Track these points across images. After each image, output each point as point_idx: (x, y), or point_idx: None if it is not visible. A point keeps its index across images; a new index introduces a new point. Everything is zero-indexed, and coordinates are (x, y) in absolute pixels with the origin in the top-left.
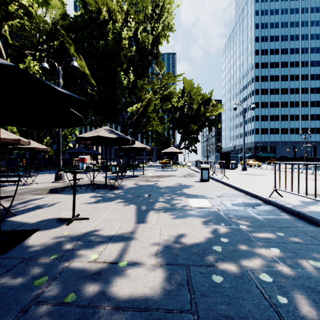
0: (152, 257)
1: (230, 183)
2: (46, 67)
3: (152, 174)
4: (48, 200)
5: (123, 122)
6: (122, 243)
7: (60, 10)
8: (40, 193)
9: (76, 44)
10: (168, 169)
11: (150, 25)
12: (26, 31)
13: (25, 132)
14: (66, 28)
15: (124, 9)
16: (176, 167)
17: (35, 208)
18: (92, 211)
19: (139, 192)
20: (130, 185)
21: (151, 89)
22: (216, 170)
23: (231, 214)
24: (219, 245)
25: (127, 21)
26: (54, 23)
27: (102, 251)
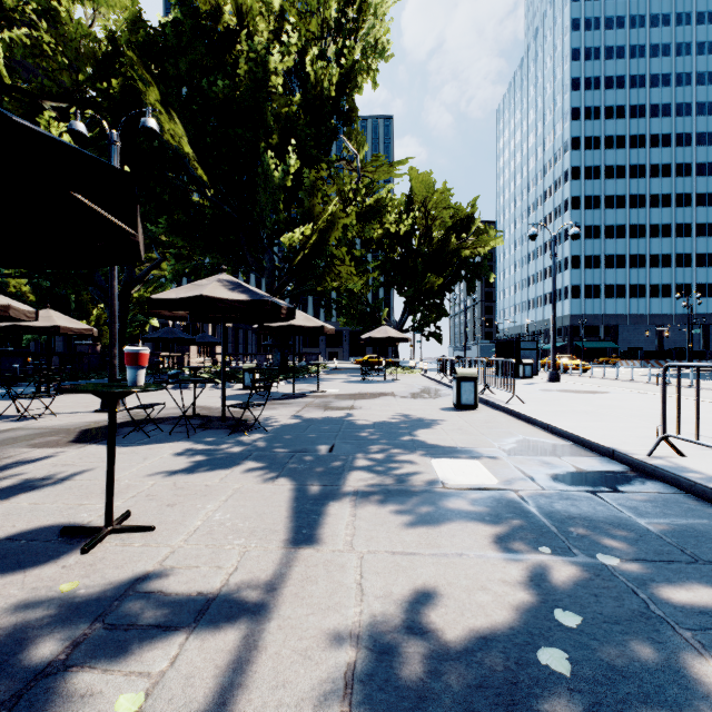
0: (332, 709)
1: (531, 415)
2: (80, 132)
3: (338, 389)
4: (63, 464)
5: (272, 270)
6: (235, 634)
7: (127, 12)
8: (52, 443)
9: (161, 88)
10: (375, 378)
11: (334, 45)
12: (47, 58)
13: (47, 292)
14: (138, 50)
15: (275, 7)
16: (394, 372)
17: (16, 491)
18: (170, 499)
19: (306, 439)
20: (285, 420)
21: (337, 192)
22: (491, 381)
23: (559, 510)
24: (557, 645)
25: (282, 36)
26: (112, 40)
27: (161, 675)
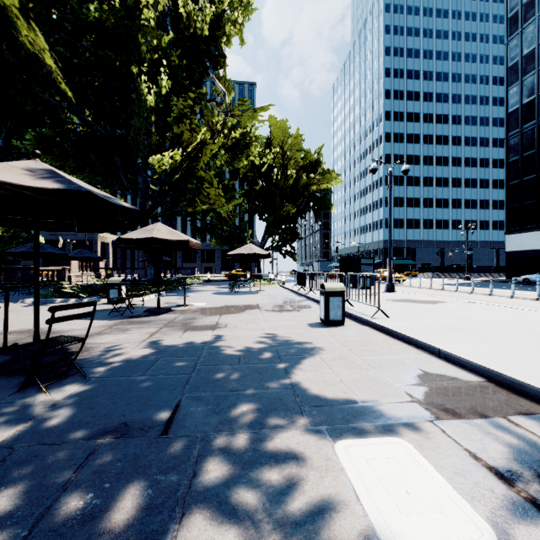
0: None
1: (410, 335)
2: None
3: (206, 302)
4: None
5: (146, 190)
6: None
7: None
8: None
9: None
10: (242, 290)
11: None
12: None
13: None
14: None
15: None
16: (257, 284)
17: None
18: None
19: (138, 393)
20: (127, 351)
21: (208, 125)
22: (352, 294)
23: None
24: None
25: None
26: None
27: None
